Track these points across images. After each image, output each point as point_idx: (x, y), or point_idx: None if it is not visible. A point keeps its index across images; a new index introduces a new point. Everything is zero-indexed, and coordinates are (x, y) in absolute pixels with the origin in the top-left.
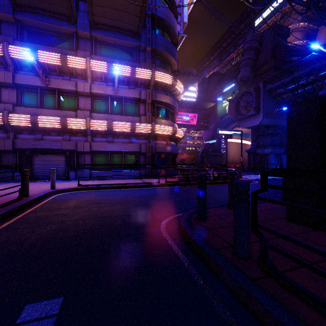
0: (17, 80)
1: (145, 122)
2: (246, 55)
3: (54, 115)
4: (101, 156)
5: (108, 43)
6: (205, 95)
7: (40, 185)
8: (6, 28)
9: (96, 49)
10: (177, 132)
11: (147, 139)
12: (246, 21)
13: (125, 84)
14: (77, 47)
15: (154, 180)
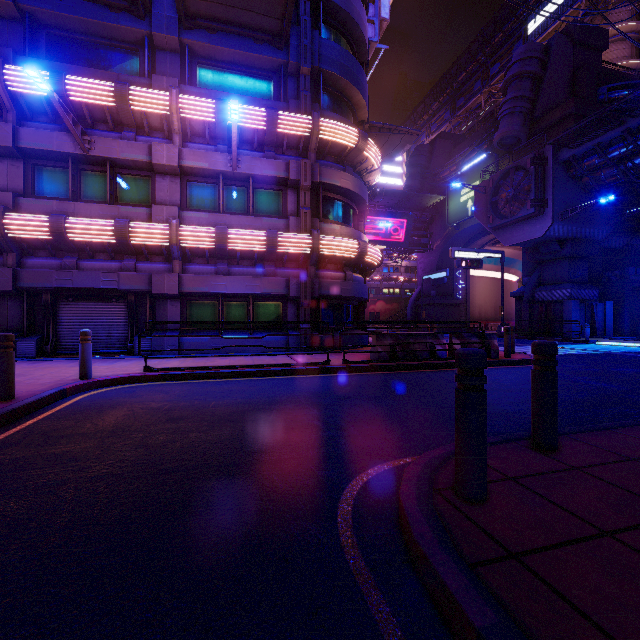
0: (23, 140)
1: (299, 230)
2: (513, 91)
3: (103, 217)
4: (203, 305)
5: (219, 59)
6: (421, 180)
7: (64, 367)
8: (2, 31)
9: (193, 73)
10: (367, 252)
11: (302, 268)
12: (508, 26)
13: (254, 148)
14: (151, 69)
15: (318, 357)
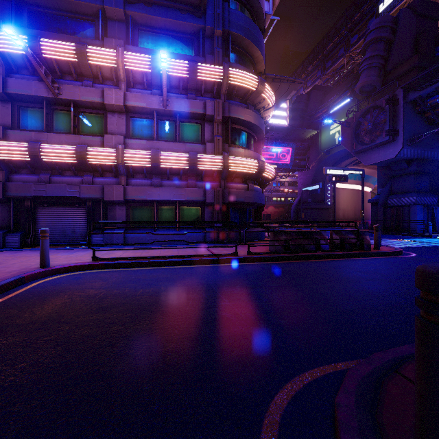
0: (10, 88)
1: (213, 153)
2: (370, 51)
3: (68, 144)
4: (142, 209)
5: (154, 26)
6: (301, 120)
7: (35, 256)
8: None
9: (135, 37)
10: (264, 169)
11: (216, 181)
12: (364, 7)
13: (180, 92)
14: (104, 34)
15: (228, 249)
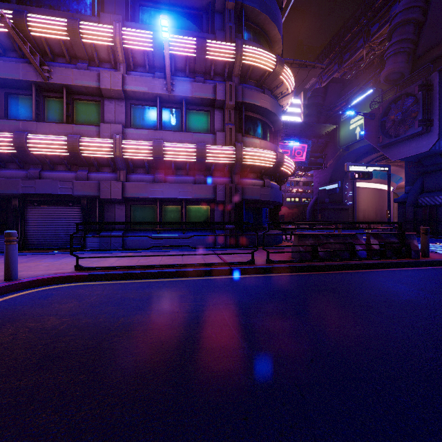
0: None
1: (224, 143)
2: (397, 35)
3: (60, 134)
4: (144, 208)
5: (157, 1)
6: (317, 115)
7: None
8: None
9: (135, 13)
10: (283, 162)
11: (227, 177)
12: None
13: (186, 75)
14: (101, 11)
15: (241, 255)
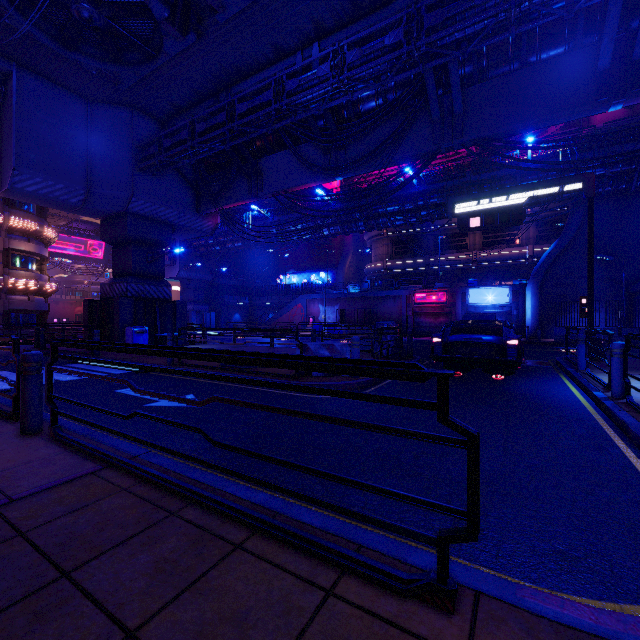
0: None
1: None
2: None
3: None
4: None
5: None
6: None
7: None
8: None
9: None
10: (44, 287)
11: None
12: None
13: None
14: None
15: None
